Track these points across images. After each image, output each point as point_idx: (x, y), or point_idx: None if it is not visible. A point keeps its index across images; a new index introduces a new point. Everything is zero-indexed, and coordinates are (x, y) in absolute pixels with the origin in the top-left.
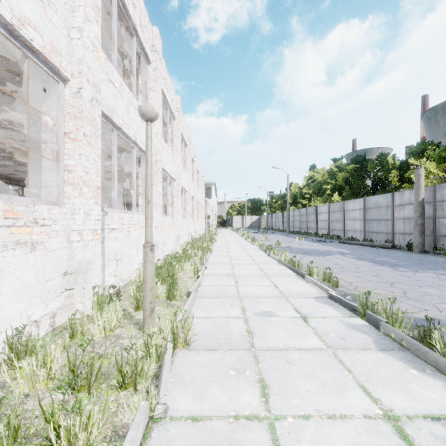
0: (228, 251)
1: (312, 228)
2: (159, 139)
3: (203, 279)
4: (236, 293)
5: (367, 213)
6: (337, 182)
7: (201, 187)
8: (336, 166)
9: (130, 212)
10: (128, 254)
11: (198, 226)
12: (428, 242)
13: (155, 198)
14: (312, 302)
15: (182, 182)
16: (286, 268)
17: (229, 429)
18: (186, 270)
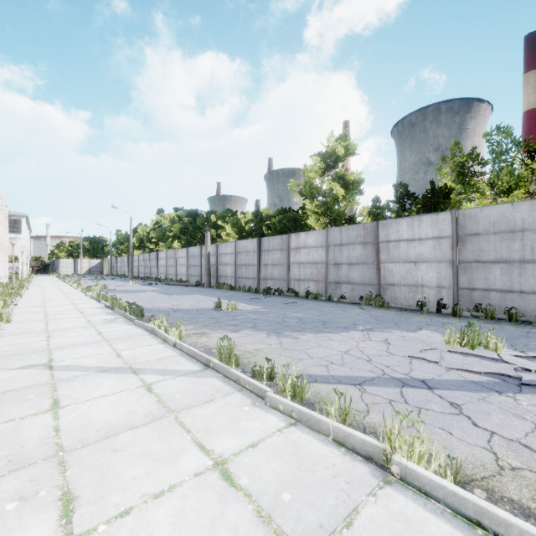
0: (44, 295)
1: (154, 273)
2: None
3: (15, 309)
4: (43, 311)
5: (189, 260)
6: (175, 231)
7: (2, 221)
8: (177, 216)
9: None
10: None
11: None
12: (215, 281)
13: None
14: (93, 309)
15: None
16: (94, 300)
17: (31, 328)
18: None
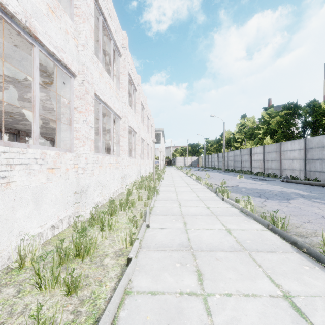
0: (176, 192)
1: (246, 166)
2: (89, 55)
3: (138, 263)
4: None
5: (308, 153)
6: (271, 126)
7: (151, 132)
8: (267, 114)
9: (20, 145)
10: (2, 219)
11: (148, 165)
12: None
13: (81, 130)
14: None
15: (130, 123)
16: (263, 227)
17: None
18: (119, 229)
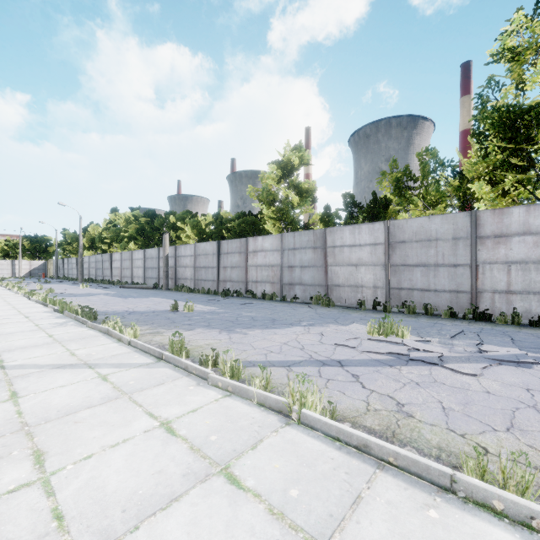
0: None
1: (108, 275)
2: None
3: None
4: None
5: (146, 262)
6: (131, 232)
7: None
8: (133, 216)
9: None
10: None
11: None
12: (174, 283)
13: None
14: (40, 313)
15: None
16: (40, 304)
17: None
18: None
